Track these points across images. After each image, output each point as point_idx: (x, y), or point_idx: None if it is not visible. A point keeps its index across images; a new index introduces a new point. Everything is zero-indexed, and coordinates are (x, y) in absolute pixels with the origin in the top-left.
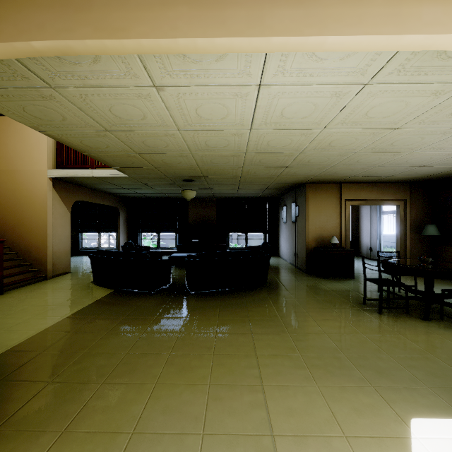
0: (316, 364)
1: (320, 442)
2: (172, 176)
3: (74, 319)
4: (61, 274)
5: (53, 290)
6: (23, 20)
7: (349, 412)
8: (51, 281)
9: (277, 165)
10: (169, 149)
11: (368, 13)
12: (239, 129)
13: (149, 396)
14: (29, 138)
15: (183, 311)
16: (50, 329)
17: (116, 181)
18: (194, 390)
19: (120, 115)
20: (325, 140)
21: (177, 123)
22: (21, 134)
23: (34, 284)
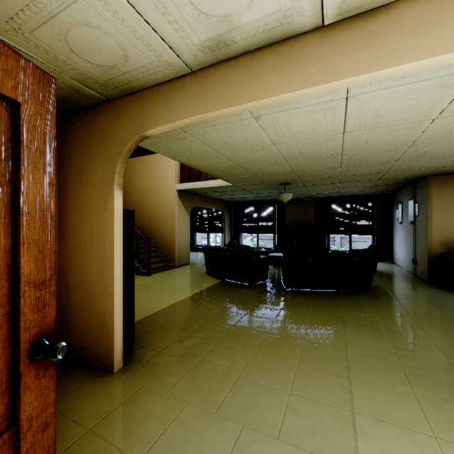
0: (416, 372)
1: (403, 431)
2: (269, 181)
3: (195, 298)
4: (183, 264)
5: (180, 276)
6: (180, 108)
7: (447, 421)
8: (177, 269)
9: (383, 161)
10: (266, 159)
11: (438, 36)
12: (331, 135)
13: (249, 358)
14: (164, 162)
15: (278, 304)
16: (181, 302)
17: (222, 189)
18: (285, 363)
19: (228, 141)
20: (441, 129)
21: (272, 139)
22: (159, 160)
23: (168, 270)
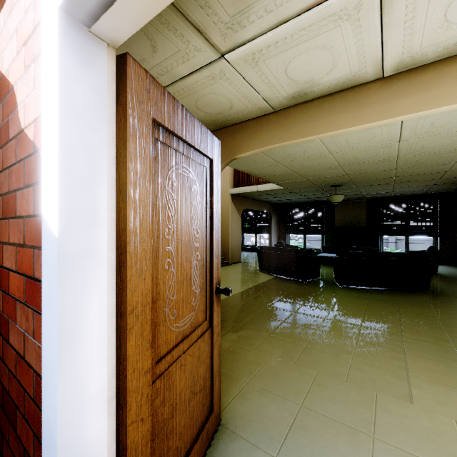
0: None
1: (452, 389)
2: (320, 184)
3: (255, 289)
4: (235, 262)
5: (235, 272)
6: (265, 138)
7: None
8: (231, 266)
9: (442, 162)
10: (321, 166)
11: None
12: (387, 143)
13: (313, 334)
14: None
15: (332, 297)
16: (243, 292)
17: (272, 192)
18: (345, 339)
19: (289, 153)
20: None
21: (329, 150)
22: None
23: (223, 267)
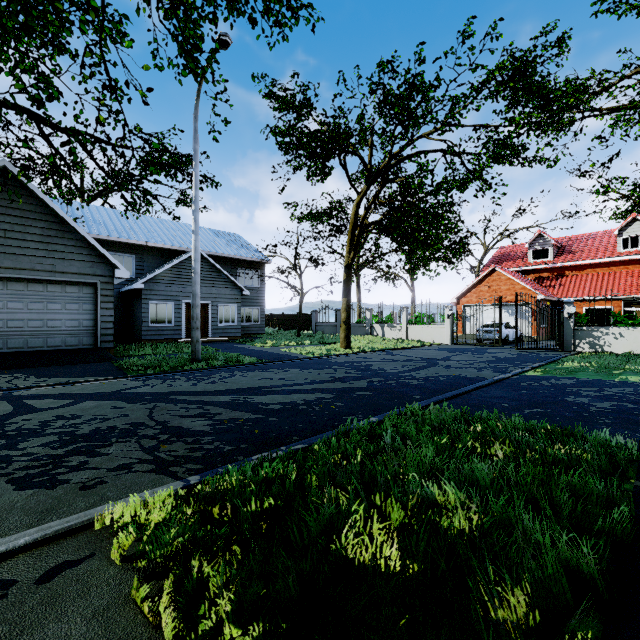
0: None
1: None
2: None
3: None
4: None
5: None
6: None
7: None
8: None
9: None
10: None
11: None
12: None
13: None
14: None
15: None
16: None
17: None
18: None
19: None
20: None
21: None
22: None
23: None
